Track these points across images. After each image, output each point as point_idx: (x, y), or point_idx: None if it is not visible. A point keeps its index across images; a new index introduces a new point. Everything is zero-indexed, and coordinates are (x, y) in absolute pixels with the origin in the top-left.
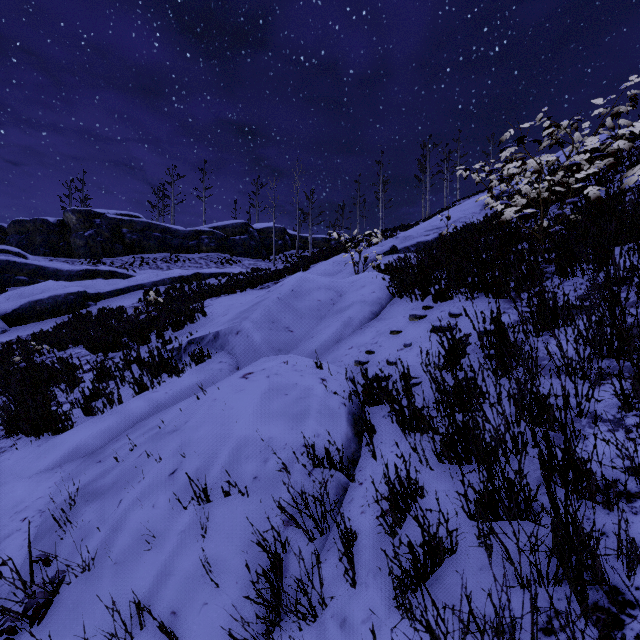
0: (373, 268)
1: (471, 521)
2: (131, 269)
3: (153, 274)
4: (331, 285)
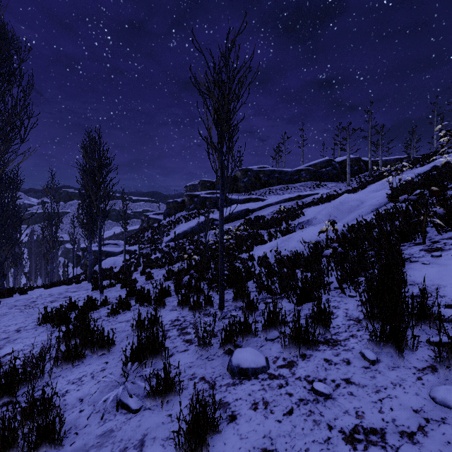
0: None
1: None
2: (265, 196)
3: (276, 198)
4: (359, 198)
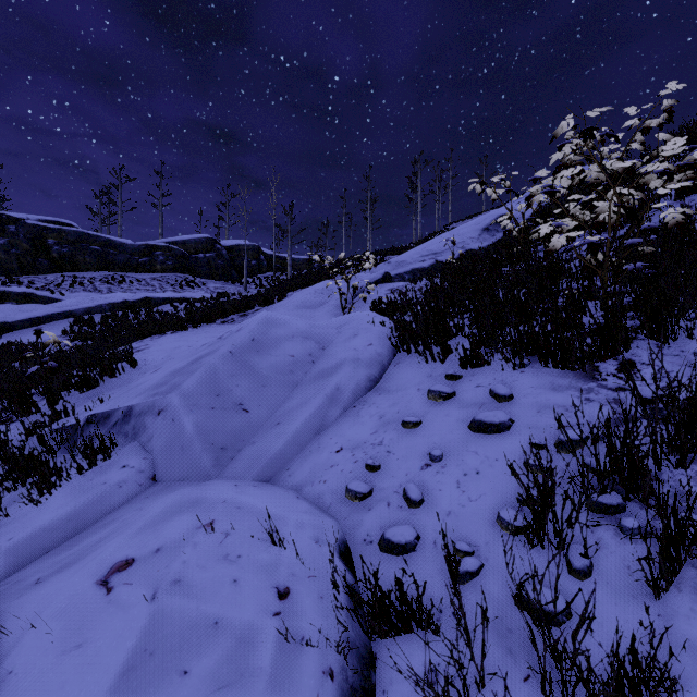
0: (364, 301)
1: None
2: (58, 291)
3: (87, 298)
4: (310, 332)
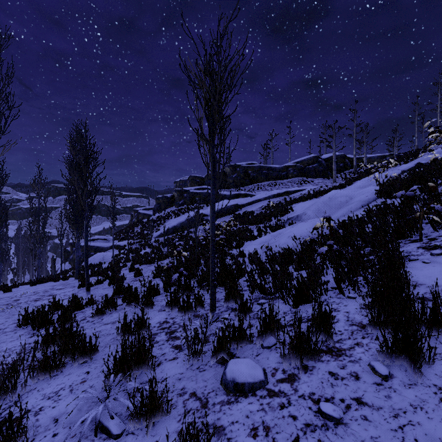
0: None
1: None
2: (253, 192)
3: (264, 193)
4: (348, 194)
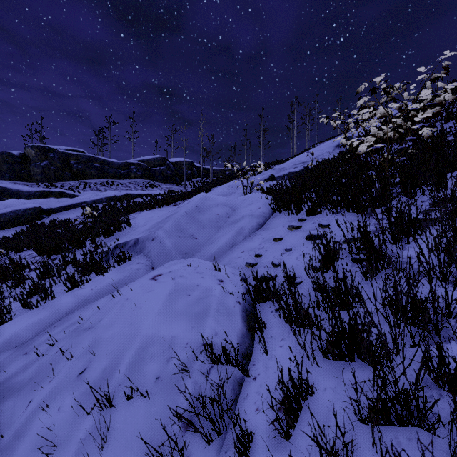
0: (257, 190)
1: (362, 424)
2: (77, 190)
3: (93, 194)
4: (227, 202)
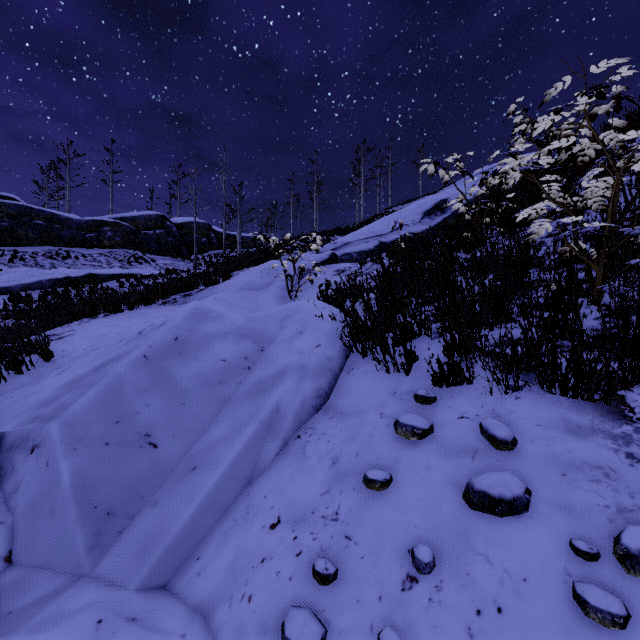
0: (311, 283)
1: None
2: None
3: (26, 274)
4: (247, 327)
